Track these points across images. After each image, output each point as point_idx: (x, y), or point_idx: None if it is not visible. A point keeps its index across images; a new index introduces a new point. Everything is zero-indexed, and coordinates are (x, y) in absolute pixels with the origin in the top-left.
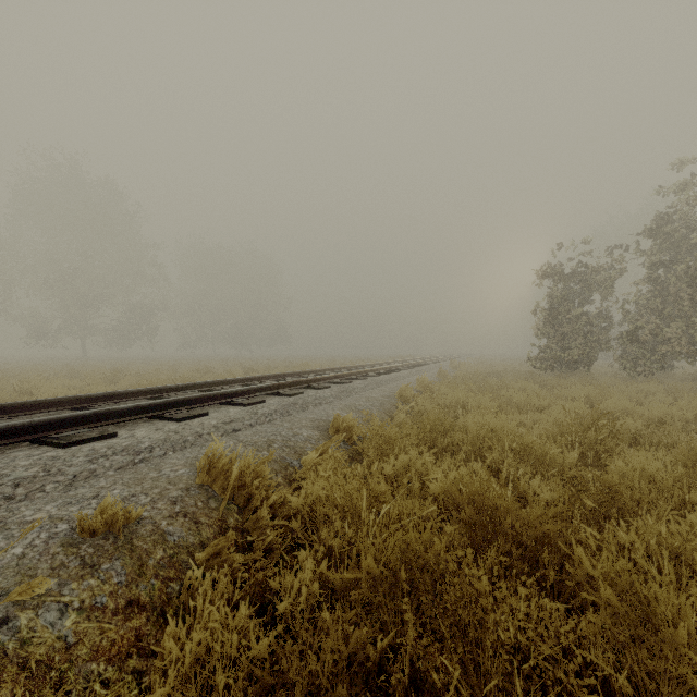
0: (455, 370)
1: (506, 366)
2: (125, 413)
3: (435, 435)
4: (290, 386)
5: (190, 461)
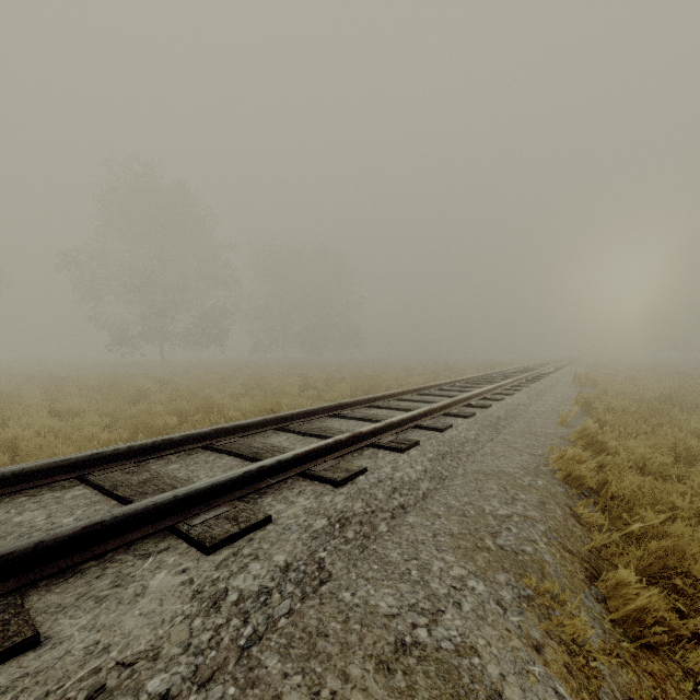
0: (586, 389)
1: (667, 383)
2: None
3: None
4: (342, 446)
5: None
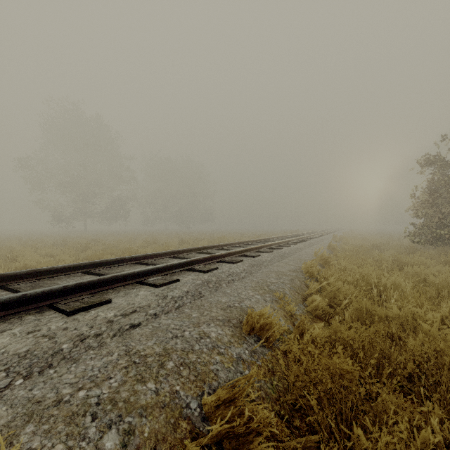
0: (338, 243)
1: (380, 239)
2: (7, 305)
3: (384, 346)
4: (206, 260)
5: (20, 415)
